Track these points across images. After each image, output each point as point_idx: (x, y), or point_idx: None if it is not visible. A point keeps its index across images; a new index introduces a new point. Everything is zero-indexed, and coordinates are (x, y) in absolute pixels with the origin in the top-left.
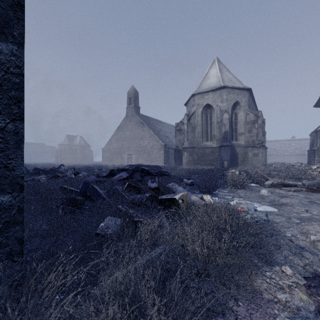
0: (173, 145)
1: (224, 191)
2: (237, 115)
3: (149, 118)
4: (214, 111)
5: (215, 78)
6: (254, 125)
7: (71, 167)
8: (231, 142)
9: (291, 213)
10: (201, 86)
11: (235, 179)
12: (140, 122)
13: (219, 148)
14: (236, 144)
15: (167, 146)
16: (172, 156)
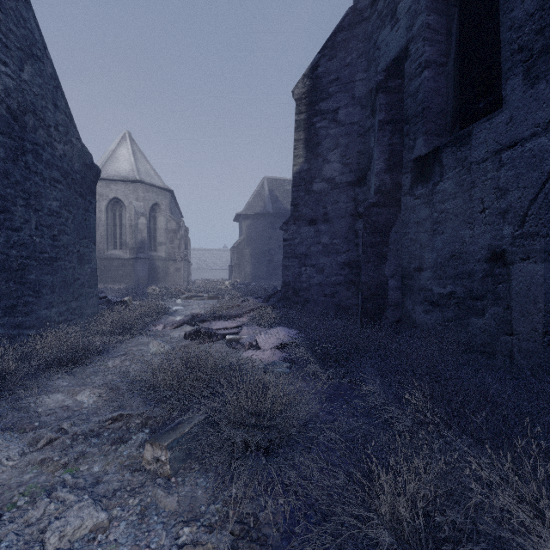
0: None
1: None
2: (157, 220)
3: None
4: (126, 209)
5: (128, 164)
6: (177, 235)
7: None
8: (149, 254)
9: (190, 308)
10: (105, 168)
11: (157, 293)
12: None
13: (134, 261)
14: (156, 256)
15: None
16: None
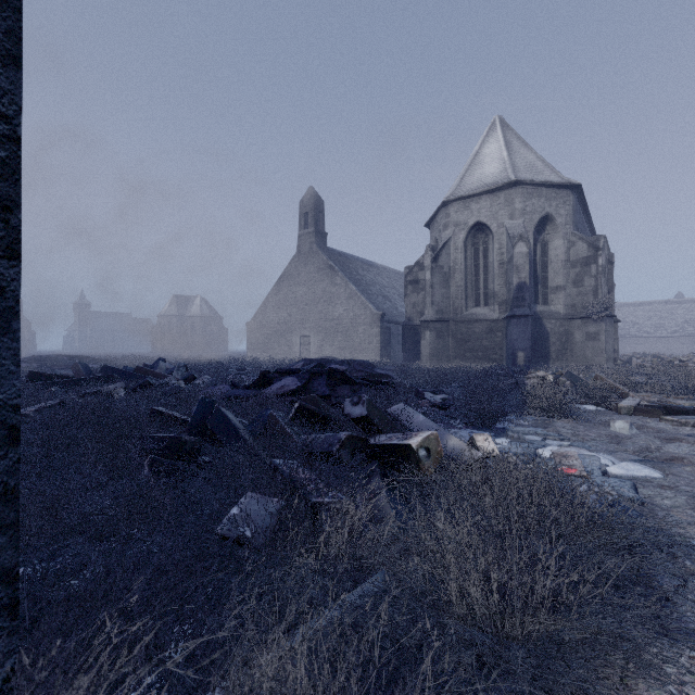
0: (400, 316)
1: (522, 423)
2: (548, 247)
3: (348, 256)
4: (493, 238)
5: (496, 163)
6: (589, 269)
7: (180, 364)
8: (533, 309)
9: None
10: (463, 182)
11: (548, 394)
12: (328, 265)
13: (506, 322)
14: (546, 312)
15: (386, 318)
16: (397, 339)
